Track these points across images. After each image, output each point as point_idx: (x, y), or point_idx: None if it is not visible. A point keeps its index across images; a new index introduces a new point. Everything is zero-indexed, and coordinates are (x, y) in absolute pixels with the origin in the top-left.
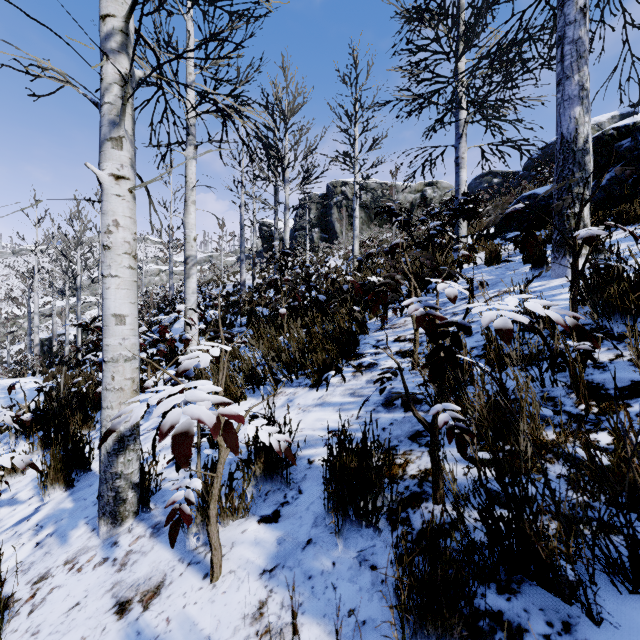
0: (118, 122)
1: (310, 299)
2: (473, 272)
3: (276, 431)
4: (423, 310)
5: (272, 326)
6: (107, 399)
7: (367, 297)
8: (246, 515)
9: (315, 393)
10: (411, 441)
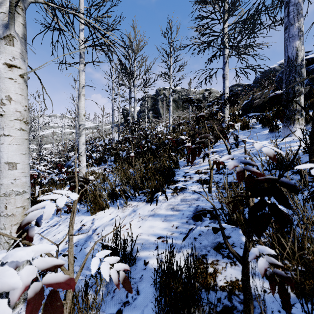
0: (9, 26)
1: (147, 148)
2: (238, 133)
3: (117, 261)
4: (217, 157)
5: (126, 162)
6: (2, 222)
7: (179, 147)
8: (97, 312)
9: (149, 206)
10: (216, 252)
